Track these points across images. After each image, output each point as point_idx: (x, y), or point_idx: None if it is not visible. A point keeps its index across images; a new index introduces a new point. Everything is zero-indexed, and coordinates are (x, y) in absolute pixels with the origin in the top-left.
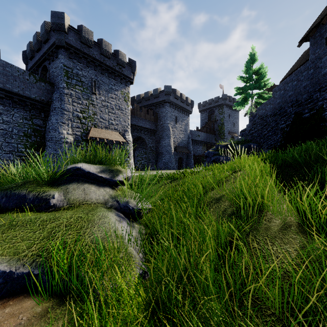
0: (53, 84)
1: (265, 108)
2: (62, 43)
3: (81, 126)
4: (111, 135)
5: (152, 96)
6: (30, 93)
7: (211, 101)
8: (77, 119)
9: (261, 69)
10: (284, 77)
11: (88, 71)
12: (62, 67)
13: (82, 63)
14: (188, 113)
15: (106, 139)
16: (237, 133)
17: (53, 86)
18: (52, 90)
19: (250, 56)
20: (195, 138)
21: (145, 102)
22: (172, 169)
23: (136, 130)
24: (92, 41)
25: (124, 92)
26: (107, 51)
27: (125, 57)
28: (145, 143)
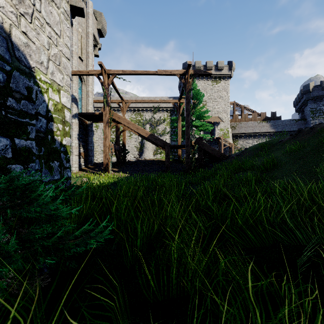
0: (305, 119)
1: None
2: (309, 98)
3: None
4: None
5: None
6: (293, 128)
7: None
8: None
9: None
10: None
11: None
12: (309, 110)
13: (323, 101)
14: None
15: None
16: None
17: (305, 120)
18: (305, 122)
19: None
20: None
21: None
22: None
23: None
24: None
25: None
26: None
27: None
28: None
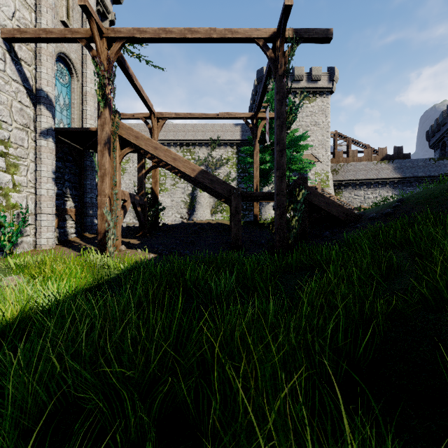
0: None
1: None
2: None
3: None
4: None
5: None
6: (430, 173)
7: None
8: None
9: None
10: None
11: None
12: None
13: None
14: None
15: None
16: None
17: None
18: None
19: None
20: None
21: None
22: None
23: None
24: None
25: None
26: None
27: None
28: None
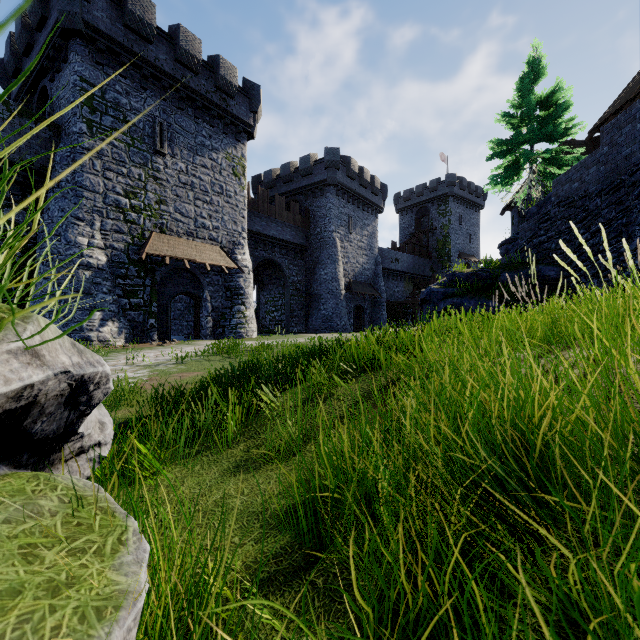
0: (58, 127)
1: (582, 175)
2: (76, 23)
3: (127, 228)
4: (202, 251)
5: (298, 172)
6: None
7: (422, 189)
8: (116, 212)
9: (555, 93)
10: (599, 120)
11: (145, 99)
12: (76, 82)
13: (128, 78)
14: (375, 211)
15: (189, 260)
16: (476, 255)
17: (58, 131)
18: (56, 142)
19: (527, 64)
20: (390, 266)
21: (283, 187)
22: (343, 332)
23: (262, 244)
24: (154, 25)
25: (234, 156)
26: (190, 54)
27: (236, 75)
28: (282, 274)
